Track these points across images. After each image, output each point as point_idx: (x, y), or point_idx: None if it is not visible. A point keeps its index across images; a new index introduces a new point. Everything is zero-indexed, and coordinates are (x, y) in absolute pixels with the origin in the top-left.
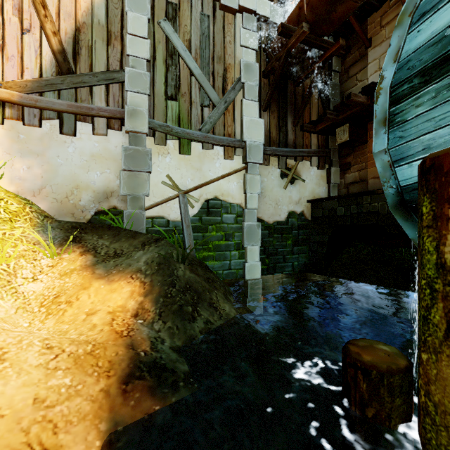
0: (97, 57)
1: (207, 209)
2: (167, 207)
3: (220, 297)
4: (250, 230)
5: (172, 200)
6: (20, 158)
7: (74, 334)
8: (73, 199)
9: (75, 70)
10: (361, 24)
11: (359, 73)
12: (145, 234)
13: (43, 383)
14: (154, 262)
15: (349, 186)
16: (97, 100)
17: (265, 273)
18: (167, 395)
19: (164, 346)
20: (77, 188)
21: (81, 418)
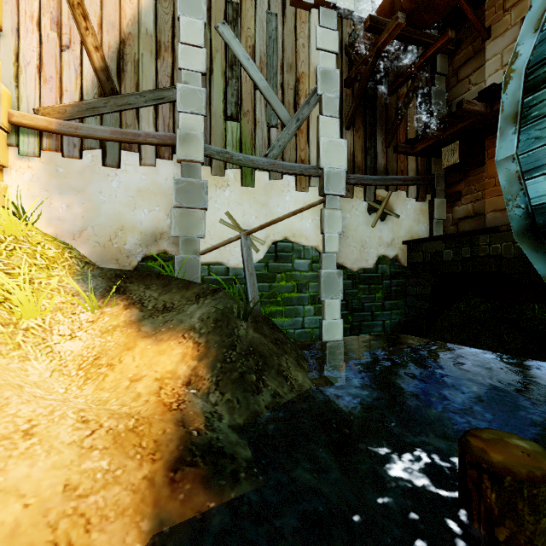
0: (144, 73)
1: (275, 253)
2: (226, 251)
3: (291, 364)
4: (329, 280)
5: (232, 243)
6: (58, 195)
7: (116, 404)
8: (117, 242)
9: (120, 90)
10: (476, 9)
11: (473, 74)
12: (199, 284)
13: (76, 466)
14: (210, 318)
15: (459, 223)
16: (144, 124)
17: (348, 333)
18: (225, 489)
19: (221, 423)
20: (122, 229)
21: (119, 512)
